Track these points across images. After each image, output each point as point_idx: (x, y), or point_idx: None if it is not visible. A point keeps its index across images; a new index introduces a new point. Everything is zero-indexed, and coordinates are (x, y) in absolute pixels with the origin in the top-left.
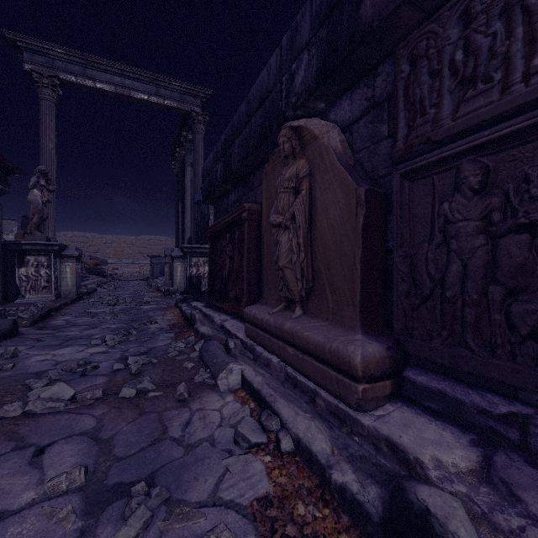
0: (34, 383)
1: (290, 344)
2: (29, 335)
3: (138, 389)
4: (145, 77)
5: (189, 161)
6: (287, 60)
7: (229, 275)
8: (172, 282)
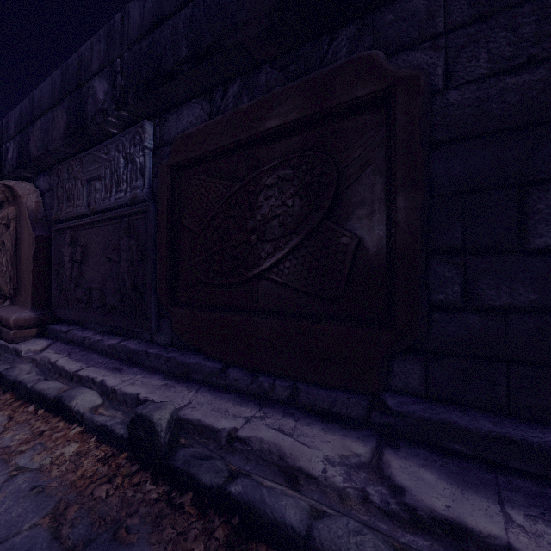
0: None
1: None
2: None
3: None
4: None
5: None
6: (5, 137)
7: None
8: None
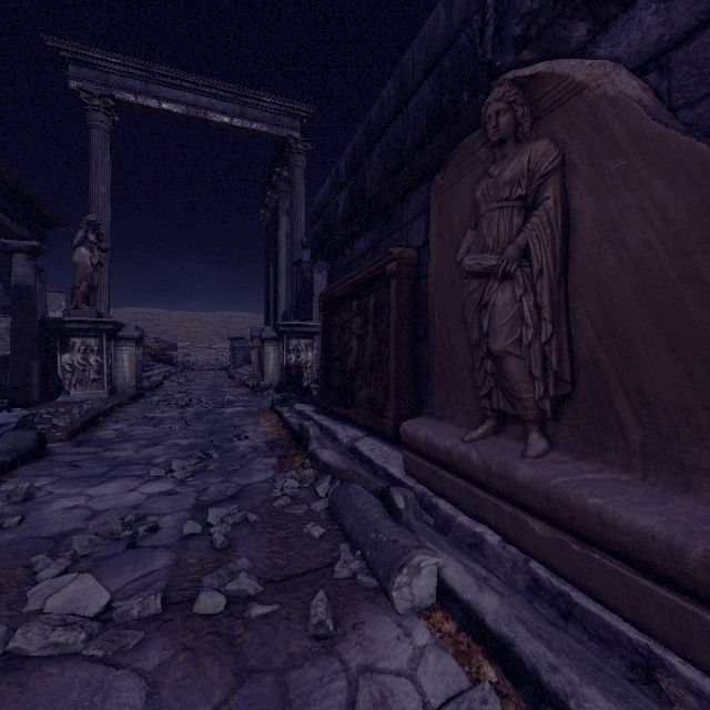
0: (42, 566)
1: (534, 512)
2: (60, 457)
3: (229, 593)
4: (225, 93)
5: (284, 208)
6: None
7: (357, 365)
8: (262, 374)
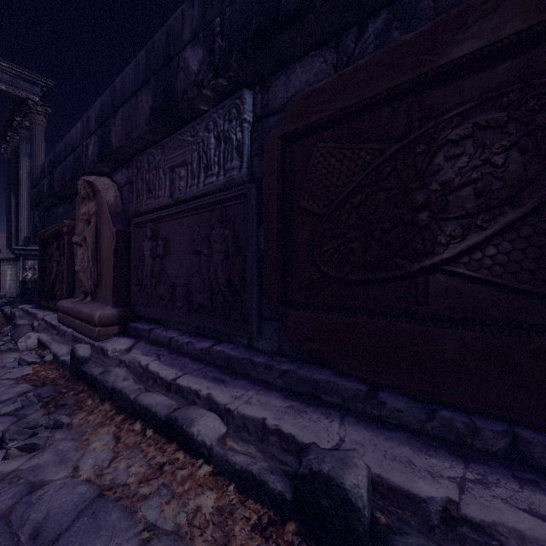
0: None
1: (78, 318)
2: None
3: None
4: None
5: (26, 151)
6: (86, 133)
7: (56, 278)
8: None
